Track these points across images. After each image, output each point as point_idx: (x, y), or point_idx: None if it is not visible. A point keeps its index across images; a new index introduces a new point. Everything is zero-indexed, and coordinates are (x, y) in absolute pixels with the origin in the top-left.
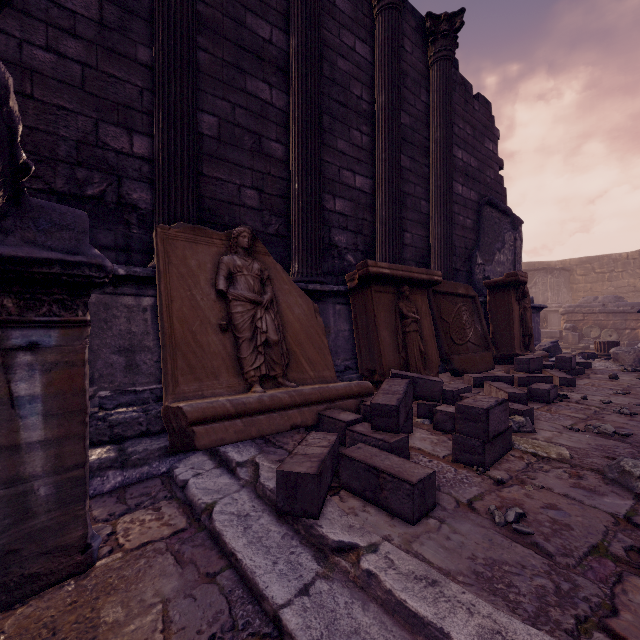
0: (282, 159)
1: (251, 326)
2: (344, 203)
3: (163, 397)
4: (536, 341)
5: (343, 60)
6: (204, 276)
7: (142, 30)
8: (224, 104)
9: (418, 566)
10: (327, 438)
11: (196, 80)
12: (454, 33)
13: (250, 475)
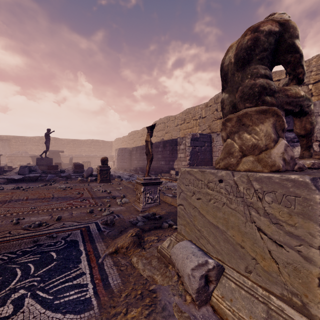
0: None
1: None
2: None
3: None
4: None
5: None
6: None
7: None
8: None
9: None
10: None
11: None
12: None
13: None
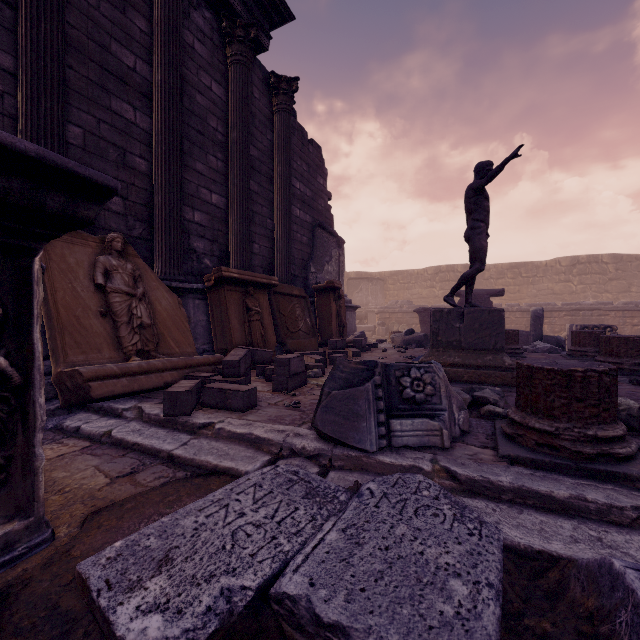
0: (146, 173)
1: (128, 313)
2: (202, 215)
3: (52, 367)
4: (353, 332)
5: (201, 96)
6: (82, 272)
7: (3, 37)
8: (89, 118)
9: (244, 422)
10: (193, 381)
11: (65, 98)
12: (292, 93)
13: (135, 415)
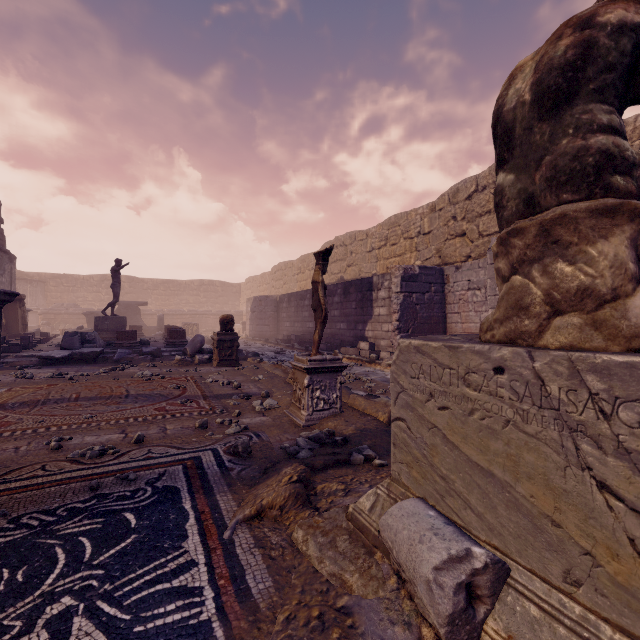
0: None
1: None
2: None
3: None
4: None
5: None
6: None
7: None
8: None
9: (25, 353)
10: None
11: None
12: None
13: None
